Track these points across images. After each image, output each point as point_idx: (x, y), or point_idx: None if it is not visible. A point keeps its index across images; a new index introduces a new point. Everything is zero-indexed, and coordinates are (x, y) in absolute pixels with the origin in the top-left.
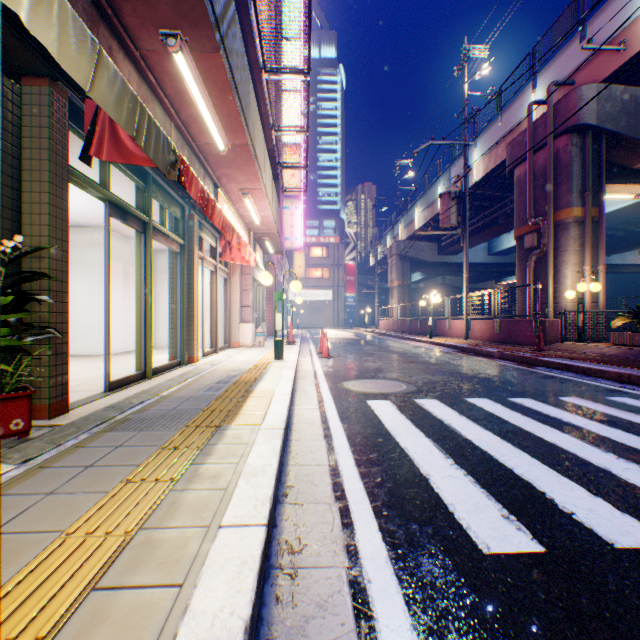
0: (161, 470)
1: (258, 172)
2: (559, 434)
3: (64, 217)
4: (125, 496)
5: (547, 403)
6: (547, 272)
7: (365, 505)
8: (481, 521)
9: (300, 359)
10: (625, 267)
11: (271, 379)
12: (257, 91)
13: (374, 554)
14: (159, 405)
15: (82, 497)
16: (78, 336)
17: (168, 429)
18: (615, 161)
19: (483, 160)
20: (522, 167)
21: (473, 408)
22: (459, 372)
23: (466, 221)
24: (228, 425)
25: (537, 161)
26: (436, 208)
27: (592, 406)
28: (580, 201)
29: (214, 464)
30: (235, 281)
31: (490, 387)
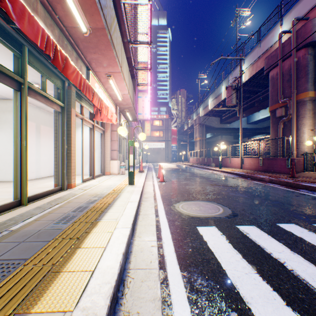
0: None
1: (115, 57)
2: None
3: None
4: None
5: None
6: (292, 130)
7: None
8: None
9: (146, 183)
10: None
11: (119, 205)
12: (118, 13)
13: None
14: None
15: None
16: (4, 169)
17: None
18: None
19: (249, 69)
20: (275, 70)
21: (296, 240)
22: (252, 194)
23: (241, 102)
24: (25, 313)
25: (285, 66)
26: (221, 98)
27: None
28: (313, 87)
29: None
30: (107, 135)
31: (287, 210)
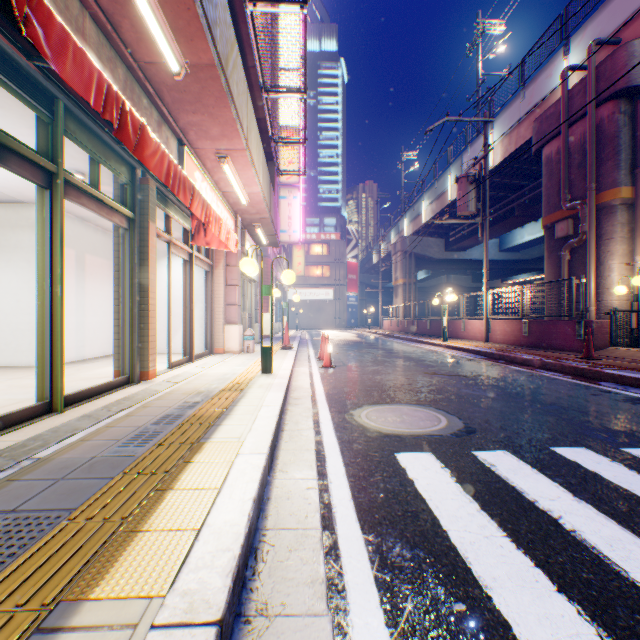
0: None
1: (236, 120)
2: None
3: None
4: None
5: None
6: (588, 264)
7: None
8: None
9: (295, 369)
10: None
11: (245, 413)
12: (240, 31)
13: None
14: None
15: None
16: (12, 342)
17: None
18: None
19: (502, 142)
20: (553, 144)
21: (586, 477)
22: (506, 391)
23: (486, 208)
24: (78, 600)
25: (573, 135)
26: (446, 199)
27: None
28: (630, 179)
29: None
30: (218, 274)
31: (572, 421)
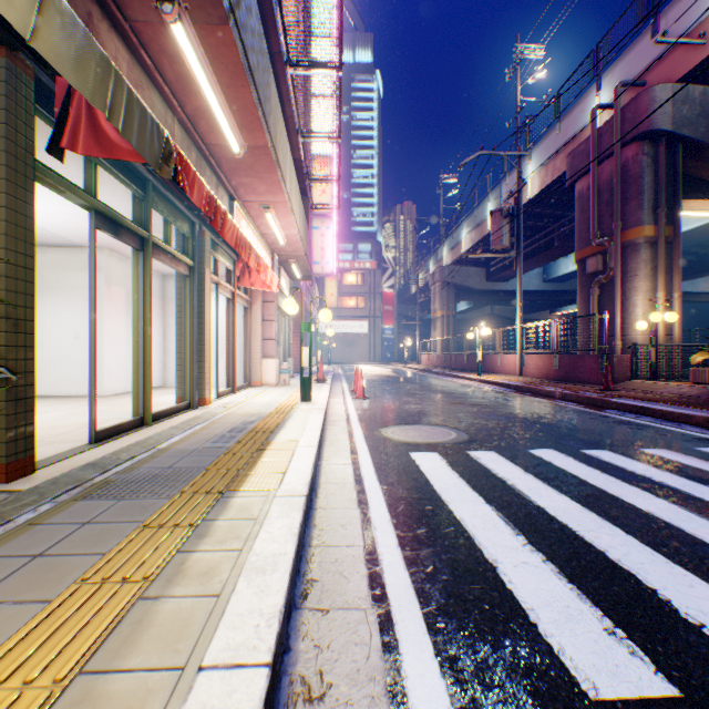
0: (134, 563)
1: (281, 181)
2: (654, 499)
3: (28, 225)
4: (71, 610)
5: (629, 456)
6: (614, 300)
7: (414, 611)
8: (578, 639)
9: (331, 400)
10: (696, 295)
11: (295, 426)
12: (281, 89)
13: (430, 702)
14: (153, 461)
15: (10, 611)
16: (73, 374)
17: (157, 496)
18: (692, 173)
19: (539, 174)
20: (584, 180)
21: (540, 463)
22: (517, 416)
23: (520, 242)
24: (235, 490)
25: (602, 173)
26: (485, 229)
27: (685, 460)
28: (652, 218)
29: (208, 552)
30: (256, 310)
31: (556, 435)
